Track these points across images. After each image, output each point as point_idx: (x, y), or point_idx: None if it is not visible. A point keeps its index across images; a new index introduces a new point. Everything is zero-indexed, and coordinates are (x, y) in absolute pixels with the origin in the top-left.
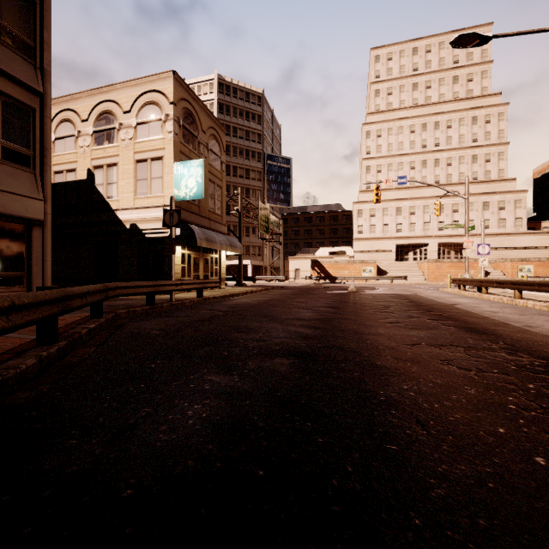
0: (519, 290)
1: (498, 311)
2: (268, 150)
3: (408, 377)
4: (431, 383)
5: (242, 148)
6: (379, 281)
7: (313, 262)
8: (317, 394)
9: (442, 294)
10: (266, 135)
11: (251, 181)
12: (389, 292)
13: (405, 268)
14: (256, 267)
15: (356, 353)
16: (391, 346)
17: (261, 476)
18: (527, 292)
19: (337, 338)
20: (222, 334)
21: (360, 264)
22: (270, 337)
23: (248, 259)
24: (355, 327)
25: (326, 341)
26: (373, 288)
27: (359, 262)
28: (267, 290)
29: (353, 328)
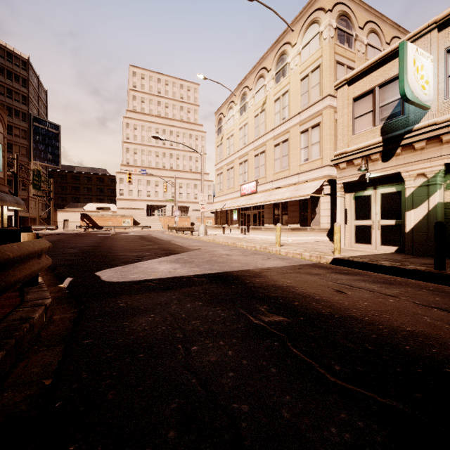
0: (182, 230)
1: (168, 238)
2: (34, 111)
3: (121, 246)
4: (125, 246)
5: (2, 104)
6: (134, 229)
7: (83, 215)
8: (99, 248)
9: (160, 234)
10: (32, 97)
11: (14, 137)
12: (134, 234)
13: (152, 221)
14: (20, 217)
15: (109, 245)
16: (120, 244)
17: (92, 251)
18: (195, 232)
19: (104, 244)
20: (57, 246)
21: (121, 217)
22: (78, 245)
23: (10, 210)
24: (111, 242)
25: (100, 245)
26: (127, 233)
27: (121, 216)
28: (47, 236)
29: (110, 243)
